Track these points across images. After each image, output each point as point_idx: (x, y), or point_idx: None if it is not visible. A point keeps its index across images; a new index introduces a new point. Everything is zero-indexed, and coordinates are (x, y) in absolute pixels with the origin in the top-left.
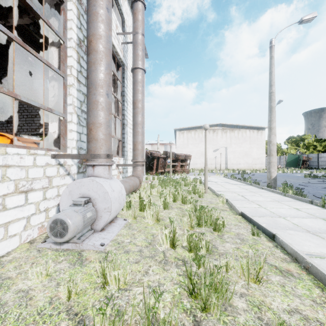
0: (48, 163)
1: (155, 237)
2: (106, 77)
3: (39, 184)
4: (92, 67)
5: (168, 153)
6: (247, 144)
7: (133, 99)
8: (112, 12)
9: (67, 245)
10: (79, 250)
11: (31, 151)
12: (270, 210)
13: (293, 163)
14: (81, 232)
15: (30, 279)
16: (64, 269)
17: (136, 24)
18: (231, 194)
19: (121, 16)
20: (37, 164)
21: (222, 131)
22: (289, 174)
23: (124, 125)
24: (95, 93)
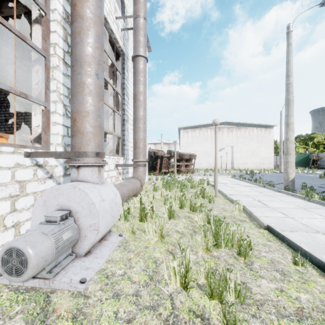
0: (19, 163)
1: (158, 265)
2: (95, 52)
3: (5, 191)
4: (77, 38)
5: (172, 152)
6: (255, 143)
7: (134, 90)
8: None
9: (32, 281)
10: (49, 290)
11: None
12: (300, 221)
13: (302, 163)
14: (55, 260)
15: None
16: None
17: (137, 7)
18: (245, 199)
19: None
20: (1, 165)
21: (228, 130)
22: (301, 174)
23: (124, 121)
24: (80, 72)
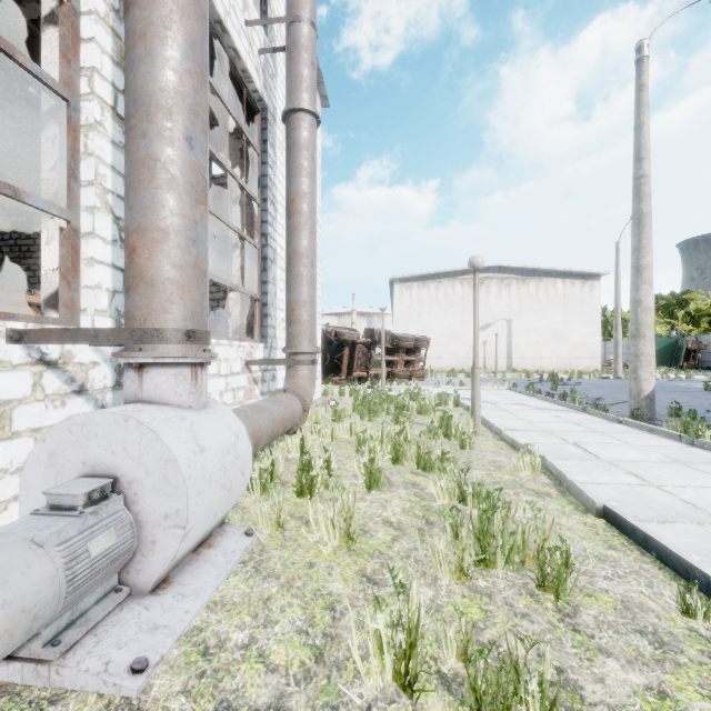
0: None
1: (338, 616)
2: (185, 84)
3: None
4: (138, 48)
5: (376, 332)
6: (559, 312)
7: (288, 190)
8: None
9: (6, 668)
10: (47, 693)
11: None
12: (678, 494)
13: (663, 357)
14: (71, 608)
15: None
16: None
17: None
18: (544, 440)
19: None
20: None
21: (500, 283)
22: (662, 382)
23: (267, 261)
24: (146, 132)
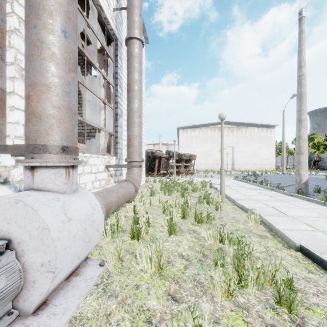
0: None
1: None
2: None
3: None
4: None
5: (171, 152)
6: (256, 143)
7: (128, 79)
8: None
9: None
10: None
11: None
12: None
13: None
14: None
15: None
16: None
17: None
18: (257, 205)
19: None
20: None
21: (228, 129)
22: None
23: (117, 115)
24: (36, 25)
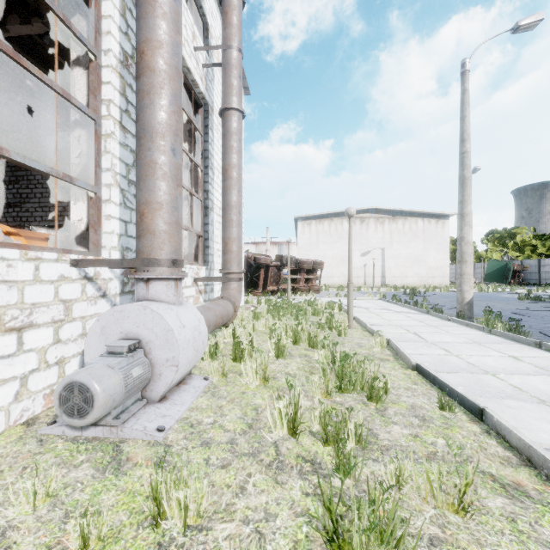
0: (63, 275)
1: (259, 412)
2: (171, 119)
3: (47, 314)
4: (146, 100)
5: (284, 258)
6: (419, 243)
7: (223, 162)
8: (186, 10)
9: (94, 430)
10: (117, 440)
11: (29, 254)
12: (466, 359)
13: (497, 276)
14: (122, 404)
15: (13, 503)
16: (83, 482)
17: (228, 32)
18: (395, 331)
19: (202, 18)
20: (42, 278)
21: (376, 221)
22: (492, 294)
23: (207, 209)
24: (150, 147)
